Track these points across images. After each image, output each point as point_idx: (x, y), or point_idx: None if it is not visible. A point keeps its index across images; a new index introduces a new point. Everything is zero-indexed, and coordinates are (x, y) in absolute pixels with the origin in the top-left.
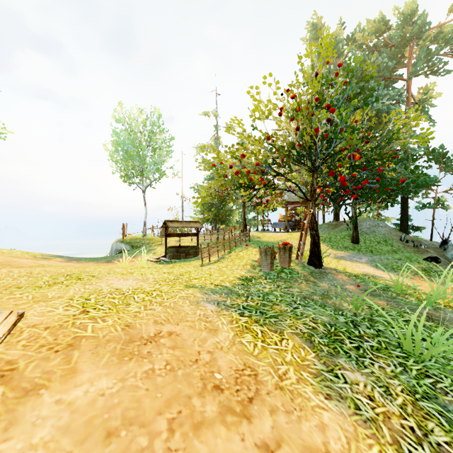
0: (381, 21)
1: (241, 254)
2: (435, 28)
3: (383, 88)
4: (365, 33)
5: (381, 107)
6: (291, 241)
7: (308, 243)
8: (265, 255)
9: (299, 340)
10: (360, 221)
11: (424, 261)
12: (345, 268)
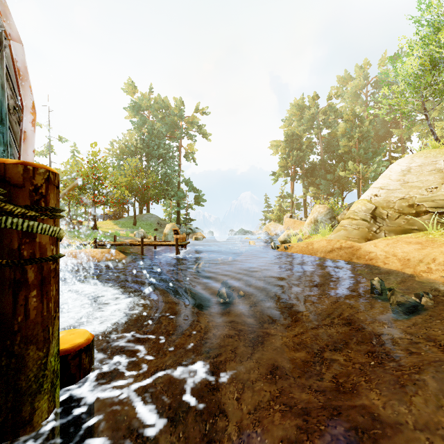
0: (167, 102)
1: (61, 227)
2: (192, 116)
3: (170, 139)
4: (159, 106)
5: (164, 152)
6: (99, 225)
7: (109, 225)
8: (69, 225)
9: (67, 236)
10: (145, 215)
11: (152, 230)
12: (109, 231)
